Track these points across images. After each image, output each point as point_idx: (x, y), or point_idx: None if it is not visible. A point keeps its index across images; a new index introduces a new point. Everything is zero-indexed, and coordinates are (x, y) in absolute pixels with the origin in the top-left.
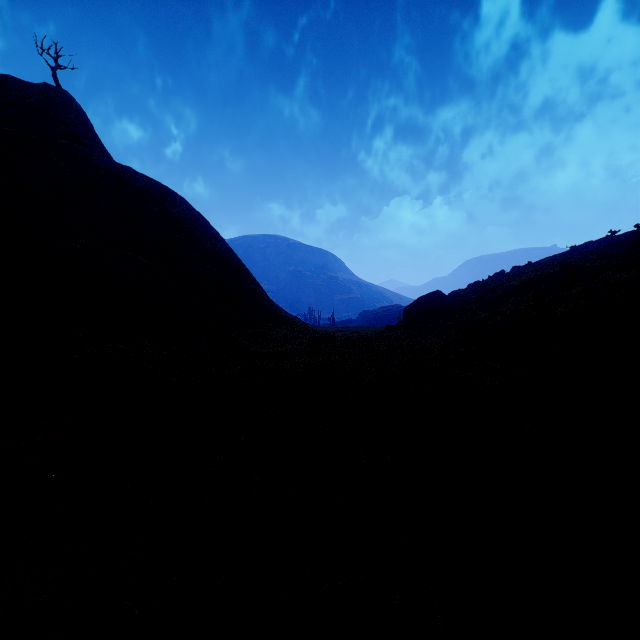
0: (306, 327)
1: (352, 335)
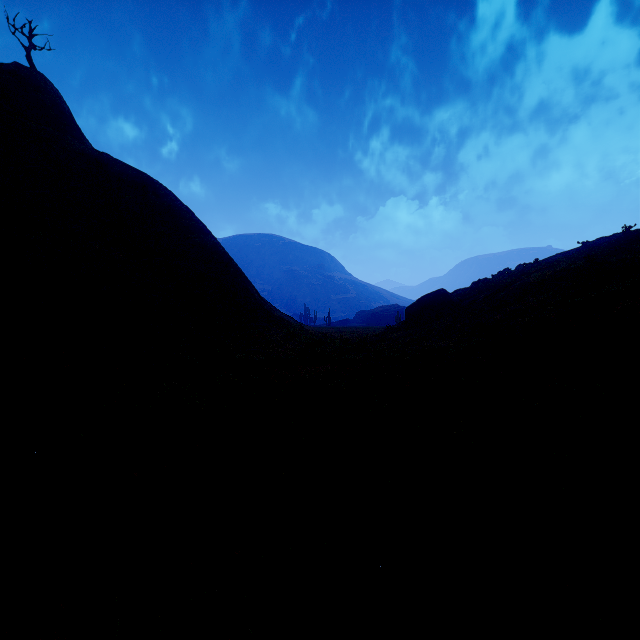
0: (301, 328)
1: (350, 337)
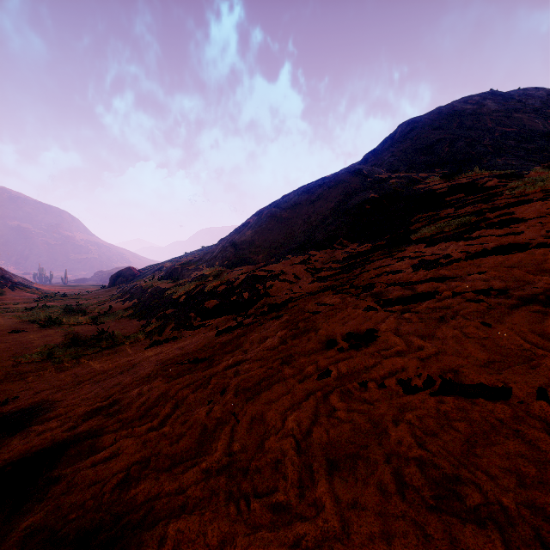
0: (36, 289)
1: (74, 293)
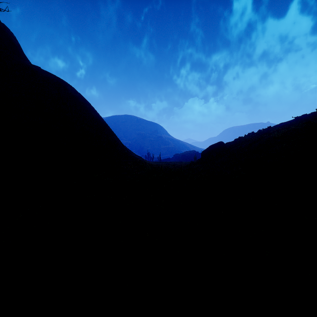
0: (145, 163)
1: (171, 167)
